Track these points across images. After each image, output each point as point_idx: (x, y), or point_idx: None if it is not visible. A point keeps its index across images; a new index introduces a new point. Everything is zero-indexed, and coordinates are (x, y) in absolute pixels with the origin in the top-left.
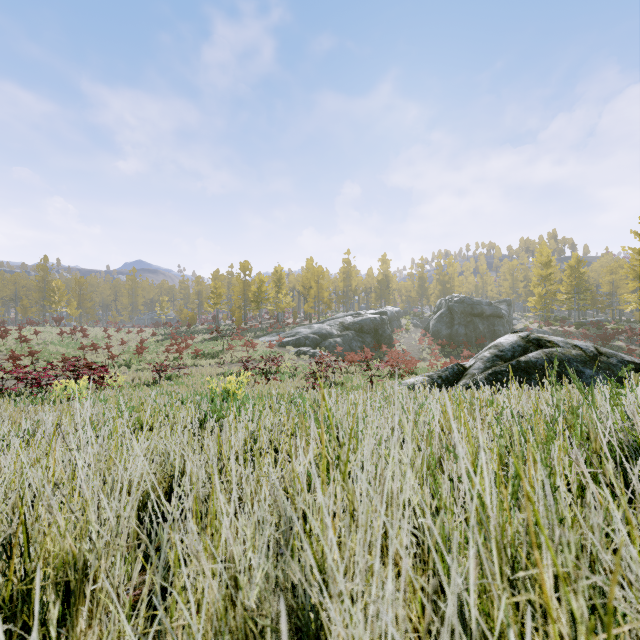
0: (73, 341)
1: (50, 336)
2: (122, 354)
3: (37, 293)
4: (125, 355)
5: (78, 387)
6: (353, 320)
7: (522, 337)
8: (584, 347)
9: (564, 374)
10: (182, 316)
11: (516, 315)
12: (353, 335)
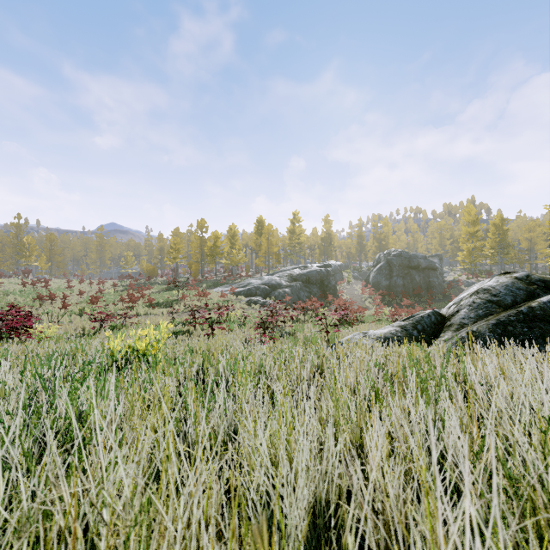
0: (34, 291)
1: (14, 287)
2: (79, 303)
3: (11, 248)
4: (82, 304)
5: None
6: (300, 272)
7: (520, 278)
8: None
9: None
10: (144, 269)
11: (444, 269)
12: (301, 286)
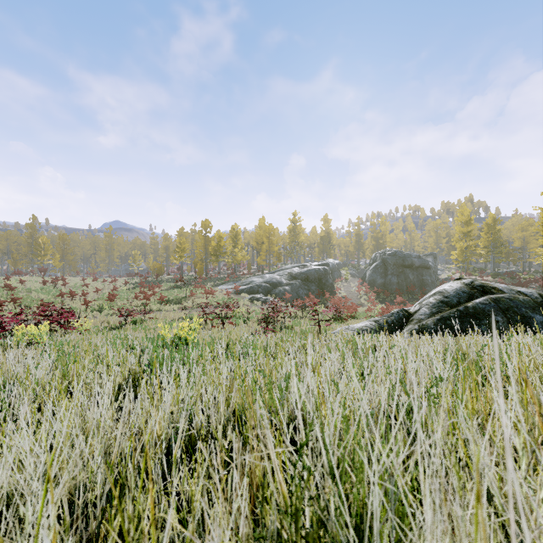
0: (54, 289)
1: (34, 285)
2: (96, 300)
3: (26, 248)
4: (99, 301)
5: (38, 332)
6: (300, 271)
7: (466, 284)
8: (528, 293)
9: (514, 320)
10: (152, 267)
11: (440, 267)
12: (300, 284)
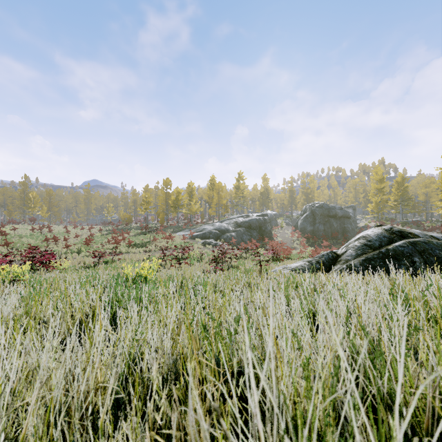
0: (41, 235)
1: (25, 231)
2: (76, 244)
3: (19, 201)
4: (78, 245)
5: (21, 271)
6: (244, 220)
7: (386, 229)
8: (440, 237)
9: (429, 260)
10: (122, 217)
11: (358, 217)
12: (244, 230)
